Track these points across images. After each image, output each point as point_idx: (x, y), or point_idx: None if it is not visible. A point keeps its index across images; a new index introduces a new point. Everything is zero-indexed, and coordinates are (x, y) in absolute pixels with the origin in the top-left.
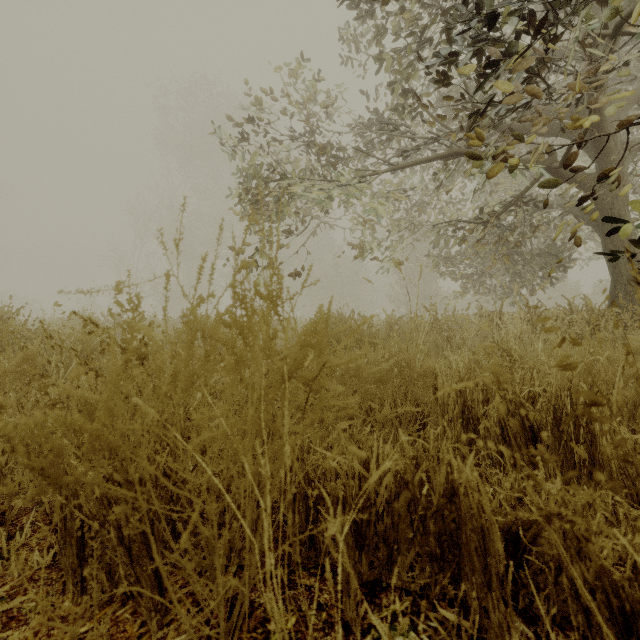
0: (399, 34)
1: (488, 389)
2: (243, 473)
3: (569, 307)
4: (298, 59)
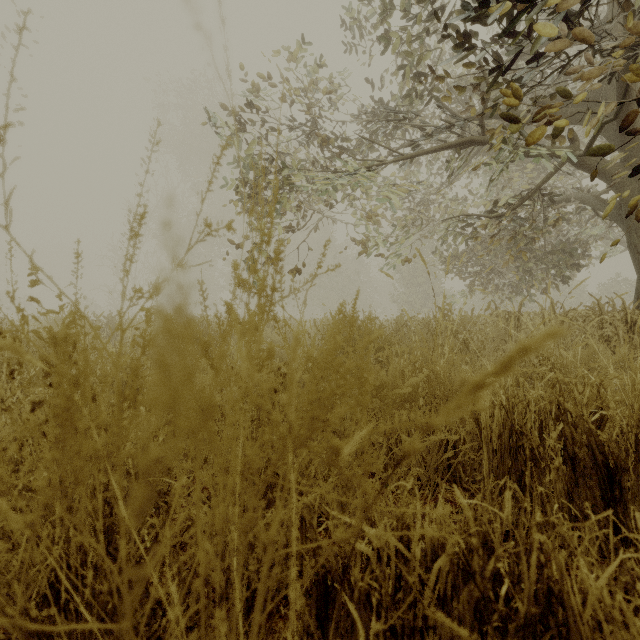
0: (409, 11)
1: (541, 410)
2: (227, 541)
3: (598, 307)
4: (299, 42)
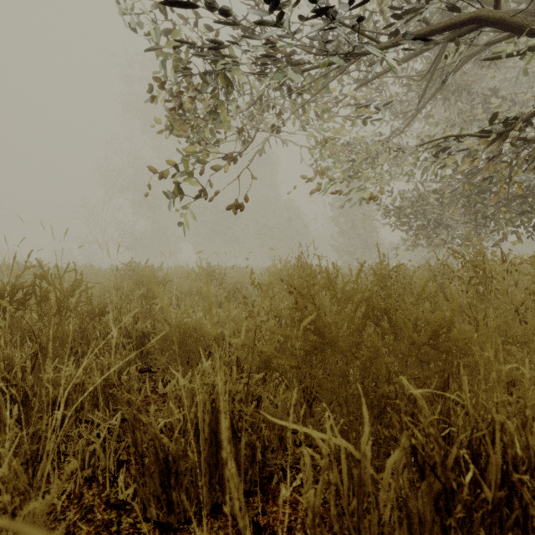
0: None
1: None
2: None
3: None
4: None
